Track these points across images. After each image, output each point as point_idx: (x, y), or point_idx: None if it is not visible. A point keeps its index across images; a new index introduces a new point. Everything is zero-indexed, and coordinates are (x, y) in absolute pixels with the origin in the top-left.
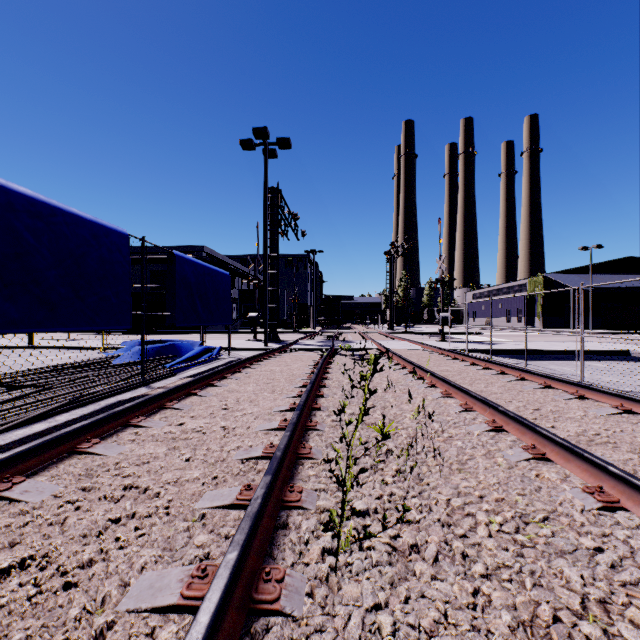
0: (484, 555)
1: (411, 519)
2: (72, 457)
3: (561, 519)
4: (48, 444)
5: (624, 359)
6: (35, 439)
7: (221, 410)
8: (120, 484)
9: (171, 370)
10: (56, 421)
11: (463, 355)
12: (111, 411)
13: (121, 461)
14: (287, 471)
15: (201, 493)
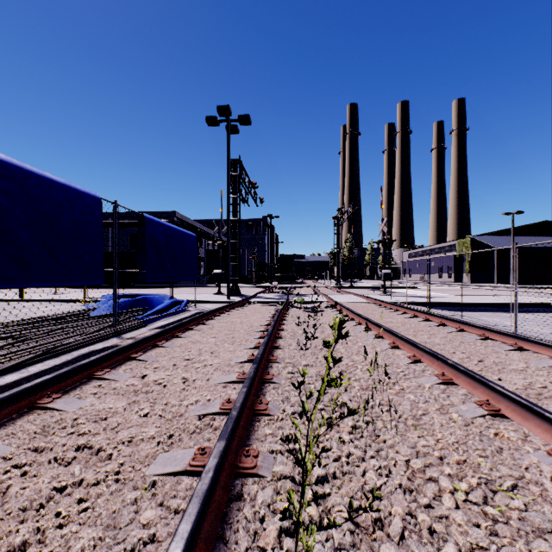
0: (454, 532)
1: (372, 486)
2: (31, 413)
3: (531, 488)
4: (6, 401)
5: (546, 311)
6: (2, 392)
7: (183, 361)
8: (73, 444)
9: (142, 321)
10: (28, 372)
11: (405, 308)
12: (75, 364)
13: (79, 417)
14: (243, 430)
15: (154, 455)
